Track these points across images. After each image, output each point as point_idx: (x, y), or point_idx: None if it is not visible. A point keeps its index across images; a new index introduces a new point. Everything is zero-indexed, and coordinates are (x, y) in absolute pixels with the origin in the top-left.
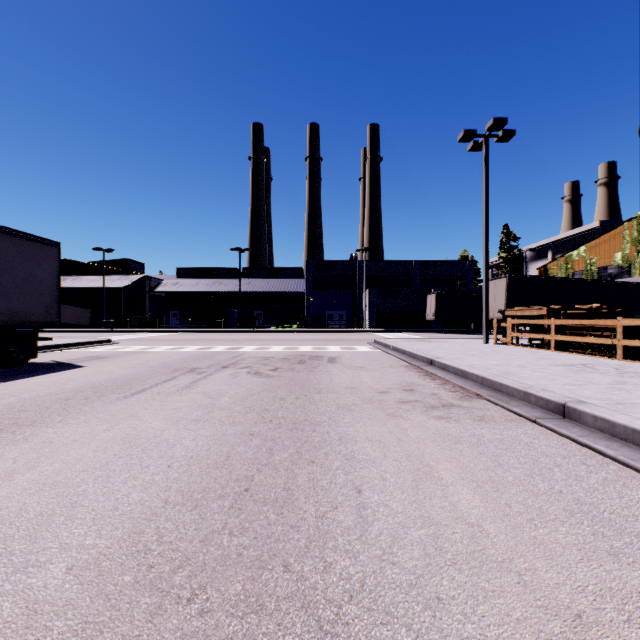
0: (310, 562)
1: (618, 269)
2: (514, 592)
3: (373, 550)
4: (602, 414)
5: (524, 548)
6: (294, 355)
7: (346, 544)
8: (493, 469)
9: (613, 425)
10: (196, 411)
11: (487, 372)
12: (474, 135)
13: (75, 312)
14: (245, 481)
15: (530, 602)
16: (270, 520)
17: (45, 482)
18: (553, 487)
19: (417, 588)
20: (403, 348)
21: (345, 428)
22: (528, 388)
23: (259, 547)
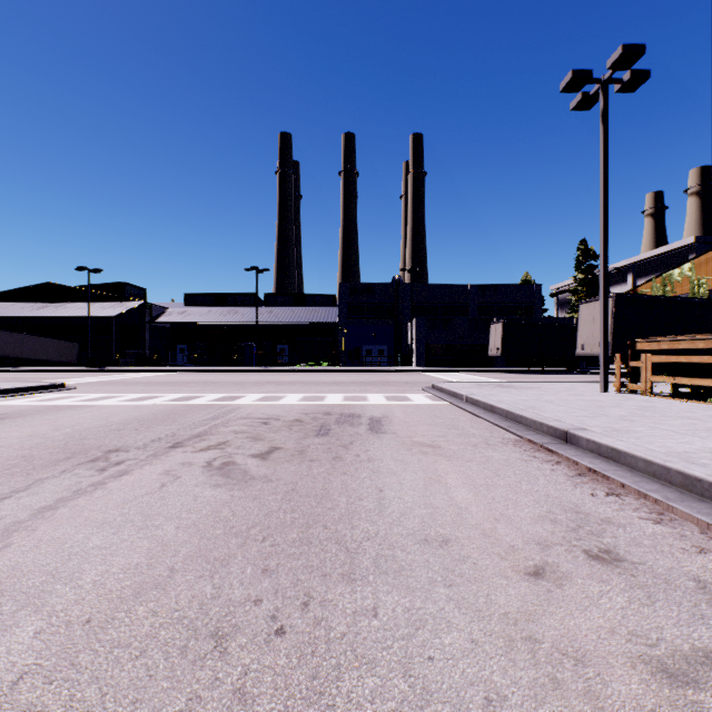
0: None
1: None
2: None
3: None
4: None
5: None
6: (314, 413)
7: None
8: None
9: None
10: None
11: None
12: (587, 78)
13: (58, 346)
14: None
15: None
16: None
17: None
18: None
19: None
20: (490, 402)
21: None
22: None
23: None
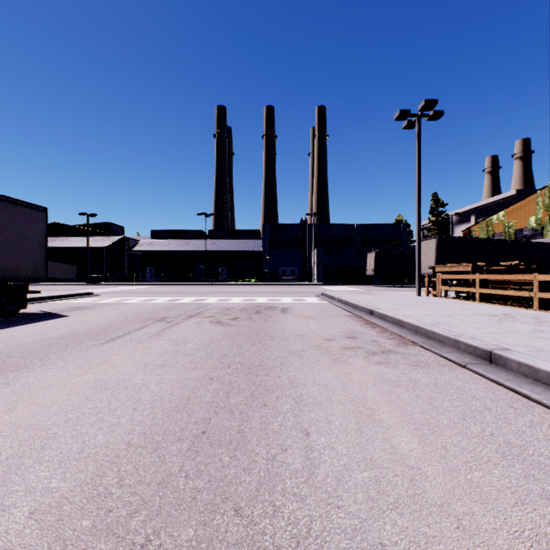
0: (260, 506)
1: (532, 231)
2: (454, 538)
3: (319, 493)
4: (526, 361)
5: (461, 491)
6: (252, 306)
7: (294, 487)
8: (429, 412)
9: (536, 371)
10: (163, 357)
11: (421, 321)
12: (408, 114)
13: (63, 268)
14: (203, 424)
15: (470, 548)
16: (224, 463)
17: (20, 425)
18: (485, 430)
19: (361, 533)
20: (346, 300)
21: (295, 373)
22: (458, 336)
23: (212, 490)
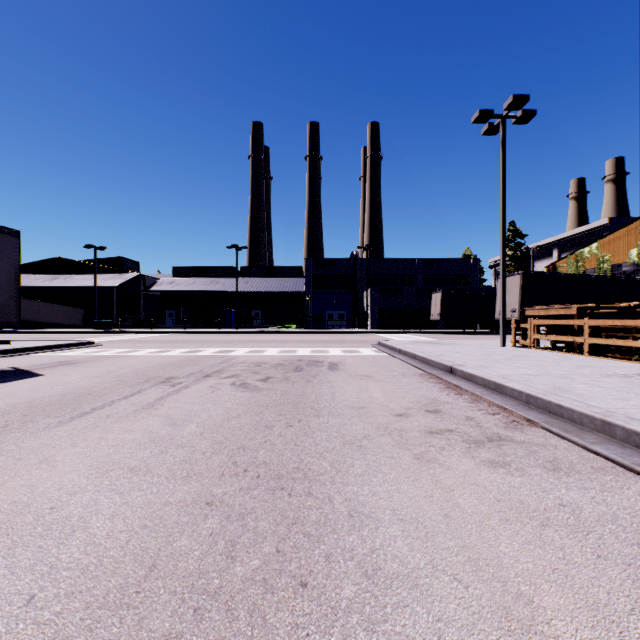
0: None
1: (633, 266)
2: None
3: None
4: None
5: None
6: (290, 360)
7: None
8: None
9: None
10: (142, 450)
11: (532, 387)
12: (490, 115)
13: (67, 312)
14: None
15: None
16: None
17: None
18: None
19: None
20: (413, 352)
21: (357, 488)
22: (607, 415)
23: None
